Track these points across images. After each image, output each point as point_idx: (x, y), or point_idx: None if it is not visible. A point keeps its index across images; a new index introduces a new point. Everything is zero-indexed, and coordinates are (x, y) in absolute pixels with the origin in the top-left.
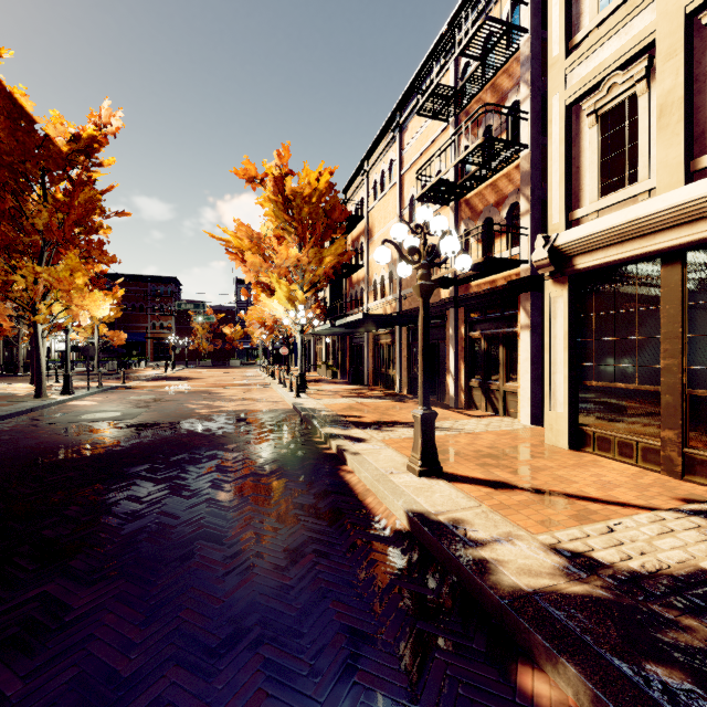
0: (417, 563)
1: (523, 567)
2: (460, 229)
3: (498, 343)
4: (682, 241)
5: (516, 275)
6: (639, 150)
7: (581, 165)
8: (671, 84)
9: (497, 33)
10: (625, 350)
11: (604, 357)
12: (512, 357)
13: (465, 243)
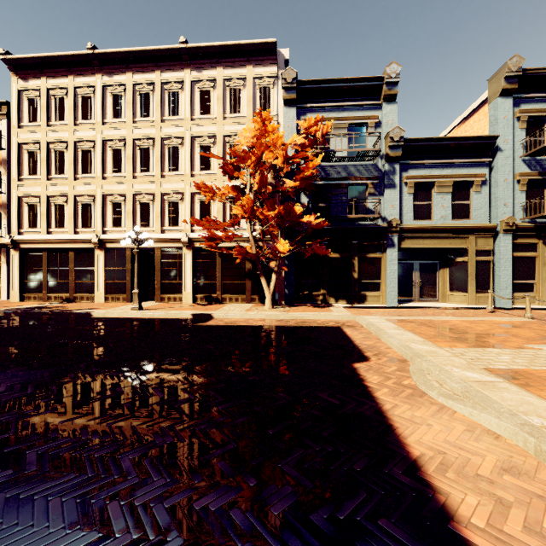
0: None
1: None
2: None
3: None
4: (46, 247)
5: (0, 241)
6: (38, 220)
7: (24, 216)
8: (44, 209)
9: None
10: (35, 272)
11: (30, 273)
12: None
13: None
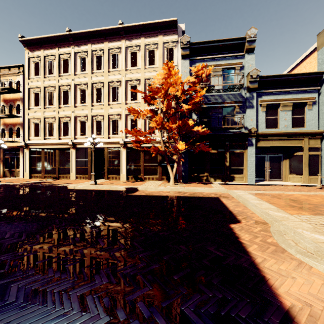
0: (0, 187)
1: (15, 184)
2: (1, 127)
3: (14, 159)
4: (43, 147)
5: (19, 144)
6: (39, 132)
7: (31, 129)
8: (42, 126)
9: (14, 89)
10: (38, 161)
11: (35, 163)
12: (18, 163)
13: (3, 131)
